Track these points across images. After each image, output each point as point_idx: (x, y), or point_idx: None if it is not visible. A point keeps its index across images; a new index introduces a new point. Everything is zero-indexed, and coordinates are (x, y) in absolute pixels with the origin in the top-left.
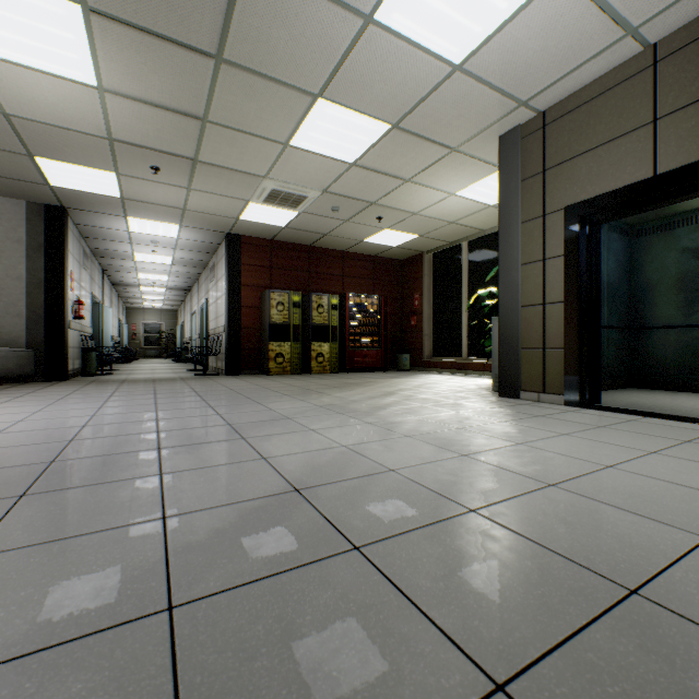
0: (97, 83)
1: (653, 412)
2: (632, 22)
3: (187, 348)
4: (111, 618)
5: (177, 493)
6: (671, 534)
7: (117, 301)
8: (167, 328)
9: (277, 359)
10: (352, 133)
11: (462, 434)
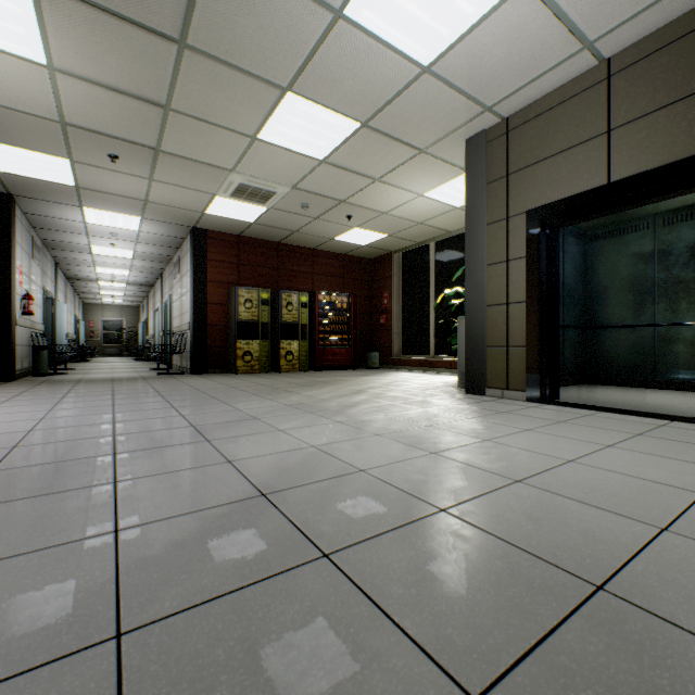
0: (47, 61)
1: (607, 407)
2: (589, 36)
3: (150, 346)
4: (48, 652)
5: (132, 502)
6: (630, 527)
7: (72, 297)
8: (128, 325)
9: (245, 358)
10: (321, 130)
11: (431, 431)
